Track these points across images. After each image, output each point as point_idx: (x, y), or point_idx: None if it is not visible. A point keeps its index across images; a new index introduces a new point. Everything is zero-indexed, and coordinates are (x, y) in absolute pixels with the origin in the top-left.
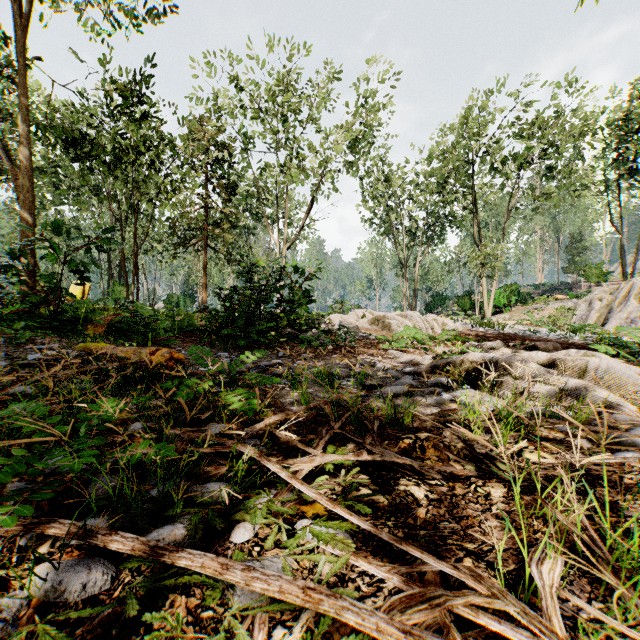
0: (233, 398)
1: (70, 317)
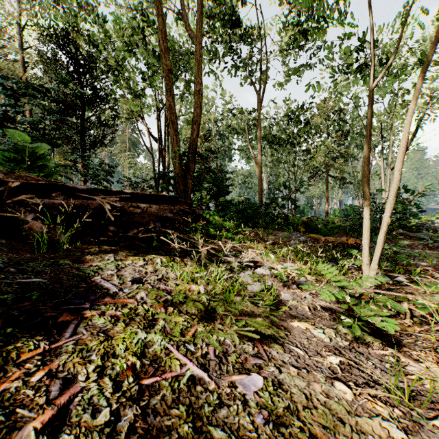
0: (398, 258)
1: (292, 223)
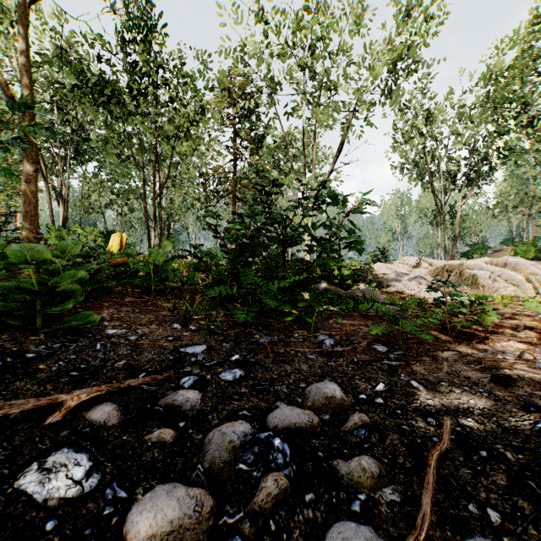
0: None
1: None
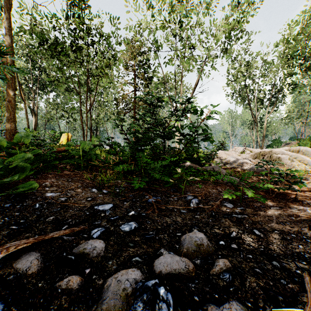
0: None
1: None
